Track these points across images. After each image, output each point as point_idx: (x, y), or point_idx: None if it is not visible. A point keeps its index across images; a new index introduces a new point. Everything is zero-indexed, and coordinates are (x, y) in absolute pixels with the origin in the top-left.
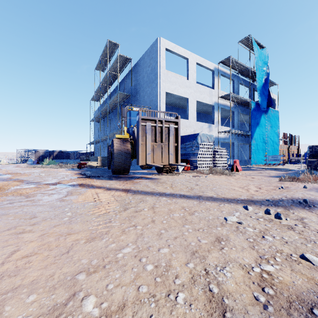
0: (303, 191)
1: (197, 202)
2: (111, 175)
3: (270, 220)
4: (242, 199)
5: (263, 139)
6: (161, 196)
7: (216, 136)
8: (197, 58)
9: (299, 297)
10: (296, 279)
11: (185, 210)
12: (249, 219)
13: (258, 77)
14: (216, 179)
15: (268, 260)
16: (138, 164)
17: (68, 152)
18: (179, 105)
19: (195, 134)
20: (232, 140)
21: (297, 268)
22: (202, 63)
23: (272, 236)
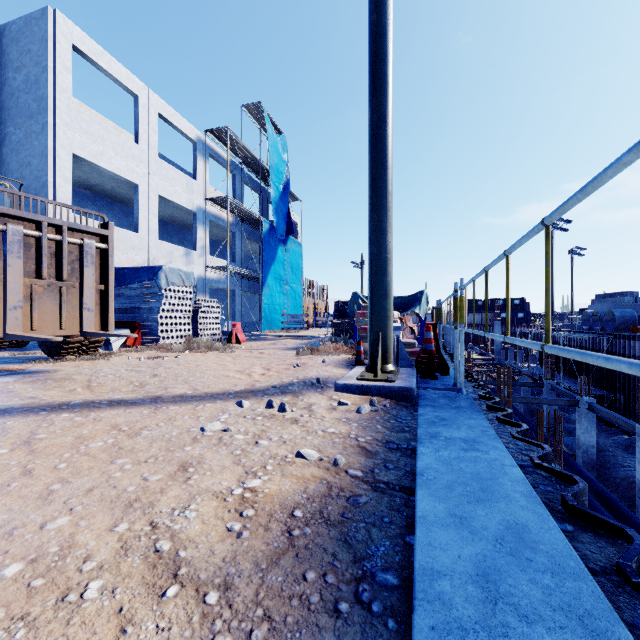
0: (320, 367)
1: (149, 410)
2: None
3: (271, 417)
4: (238, 392)
5: (280, 288)
6: (55, 412)
7: (202, 275)
8: (160, 104)
9: (283, 505)
10: (285, 484)
11: (120, 430)
12: (241, 421)
13: (274, 180)
14: (197, 361)
15: (256, 473)
16: None
17: None
18: (113, 195)
19: (153, 268)
20: (232, 285)
21: (289, 471)
22: (172, 119)
23: (269, 438)
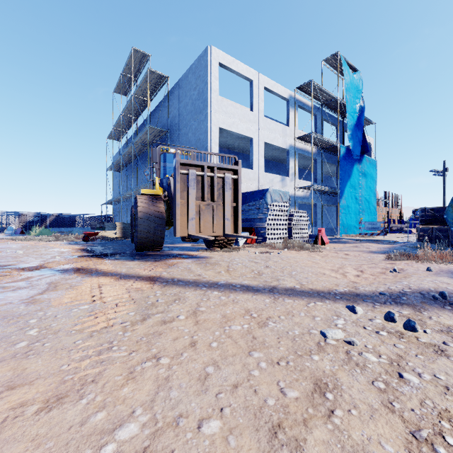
0: (429, 276)
1: (270, 299)
2: (134, 252)
3: (398, 335)
4: (342, 293)
5: (355, 199)
6: (210, 289)
7: (292, 194)
8: (265, 81)
9: None
10: None
11: (251, 316)
12: (363, 333)
13: (349, 111)
14: (295, 257)
15: (431, 443)
16: (176, 235)
17: (72, 216)
18: (239, 148)
19: (262, 191)
20: (314, 200)
21: None
22: (273, 88)
23: (415, 372)
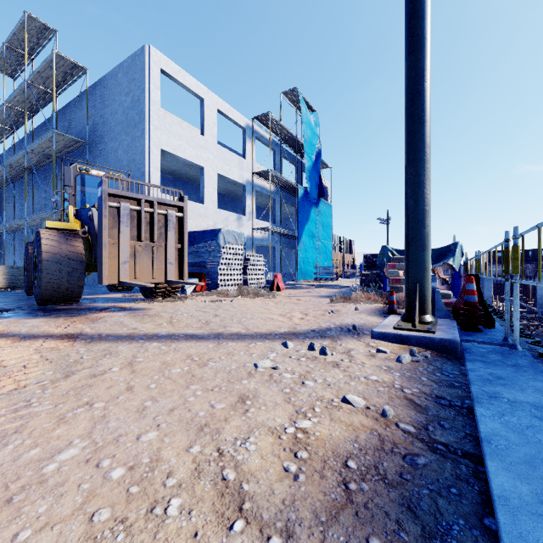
0: (354, 315)
1: (213, 344)
2: (34, 307)
3: (313, 359)
4: (282, 333)
5: (313, 244)
6: (149, 341)
7: (250, 235)
8: (219, 103)
9: (335, 452)
10: (334, 430)
11: (193, 360)
12: (288, 361)
13: (307, 152)
14: (247, 304)
15: (305, 413)
16: (102, 283)
17: None
18: (187, 177)
19: (214, 231)
20: (273, 242)
21: (337, 416)
22: (228, 112)
23: (314, 379)
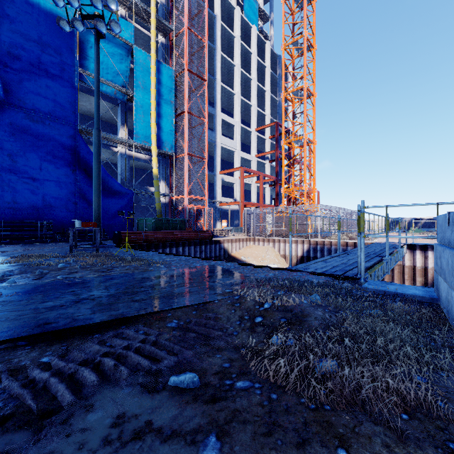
0: None
1: None
2: None
3: None
4: None
5: None
6: None
7: None
8: None
9: None
10: None
11: None
12: None
13: None
14: None
15: None
16: None
17: None
18: None
19: None
20: None
21: None
22: None
23: None
